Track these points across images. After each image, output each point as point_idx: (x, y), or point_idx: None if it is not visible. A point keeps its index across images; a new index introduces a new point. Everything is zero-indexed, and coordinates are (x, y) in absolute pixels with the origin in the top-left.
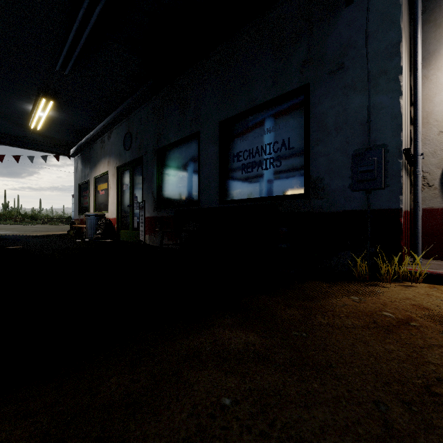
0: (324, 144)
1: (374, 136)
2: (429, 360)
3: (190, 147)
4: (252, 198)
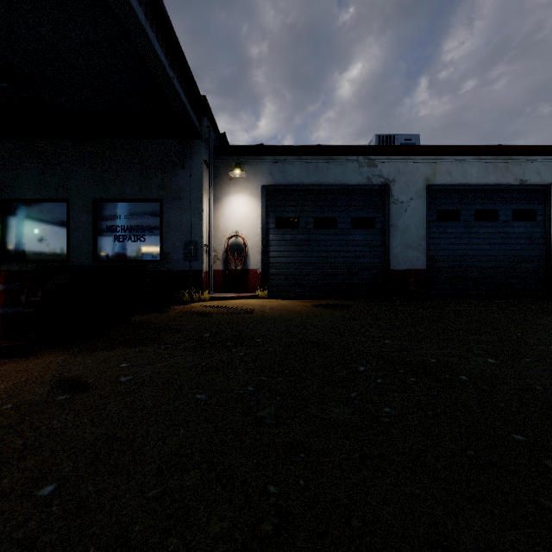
0: (171, 234)
1: (193, 236)
2: (193, 310)
3: (56, 209)
4: (124, 260)
